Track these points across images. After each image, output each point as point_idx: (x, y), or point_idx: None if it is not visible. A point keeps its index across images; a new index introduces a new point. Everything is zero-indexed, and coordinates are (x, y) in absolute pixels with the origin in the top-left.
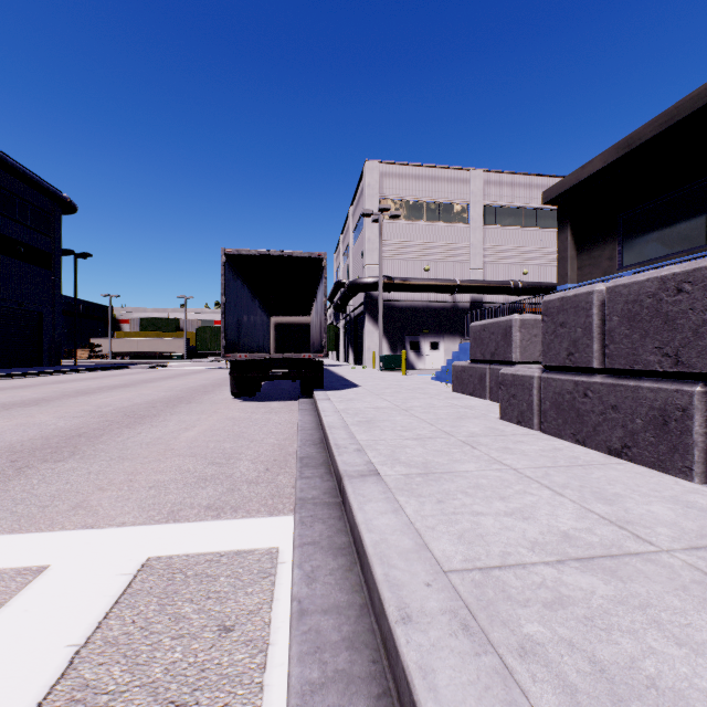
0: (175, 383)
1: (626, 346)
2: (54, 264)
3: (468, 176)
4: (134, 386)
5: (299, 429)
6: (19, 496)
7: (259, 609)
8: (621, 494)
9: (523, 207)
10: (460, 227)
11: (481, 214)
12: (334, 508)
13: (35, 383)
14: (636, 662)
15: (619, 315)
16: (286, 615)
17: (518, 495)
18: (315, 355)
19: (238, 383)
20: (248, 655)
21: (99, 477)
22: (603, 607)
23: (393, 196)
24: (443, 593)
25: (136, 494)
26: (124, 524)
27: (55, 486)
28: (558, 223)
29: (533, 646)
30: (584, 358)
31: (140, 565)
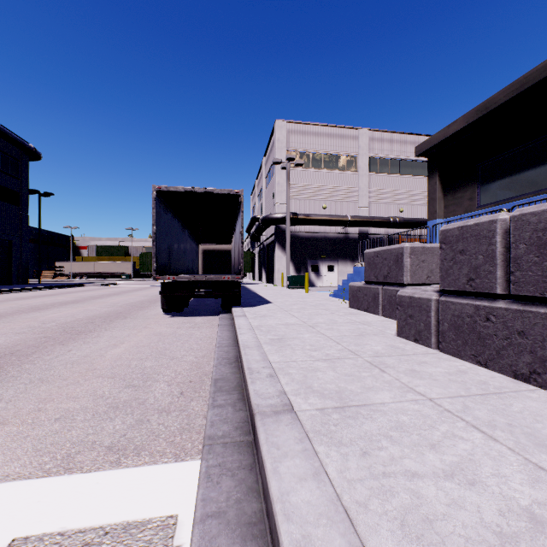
0: (118, 300)
1: (536, 273)
2: (22, 201)
3: (357, 133)
4: (82, 302)
5: (217, 345)
6: None
7: None
8: None
9: (399, 158)
10: (350, 174)
11: (367, 164)
12: (245, 452)
13: None
14: None
15: (526, 243)
16: None
17: (448, 440)
18: (233, 277)
19: (167, 301)
20: None
21: (8, 406)
22: None
23: (298, 148)
24: None
25: (37, 429)
26: (6, 477)
27: None
28: (428, 171)
29: None
30: (487, 284)
31: None
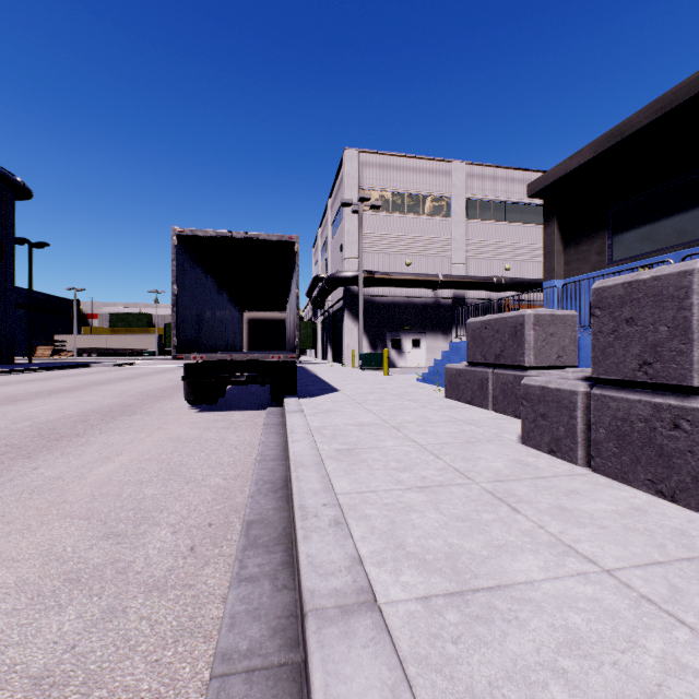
0: (130, 386)
1: None
2: (6, 254)
3: (451, 168)
4: (81, 389)
5: (258, 459)
6: None
7: None
8: None
9: (505, 201)
10: (442, 220)
11: (463, 208)
12: (286, 695)
13: None
14: None
15: None
16: None
17: (676, 682)
18: (286, 356)
19: (194, 390)
20: None
21: None
22: None
23: (374, 186)
24: None
25: None
26: None
27: None
28: (544, 217)
29: None
30: (674, 371)
31: None
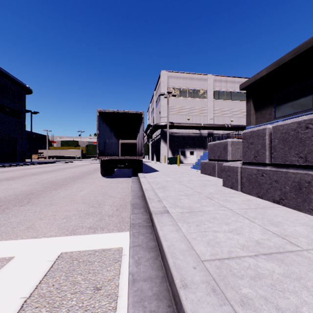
0: (76, 170)
1: (282, 153)
2: (22, 116)
3: (207, 77)
4: (57, 171)
5: (132, 190)
6: (2, 222)
7: (113, 278)
8: (281, 221)
9: (231, 91)
10: (203, 100)
11: (212, 94)
12: (148, 228)
13: (13, 170)
14: (299, 308)
15: (278, 139)
16: (126, 281)
17: (234, 222)
18: (139, 157)
19: (104, 170)
20: (107, 302)
21: (40, 213)
22: (279, 279)
23: (173, 86)
24: (202, 272)
25: (56, 221)
26: (50, 236)
27: (19, 218)
28: (246, 98)
29: (247, 300)
30: (262, 158)
31: (57, 256)
